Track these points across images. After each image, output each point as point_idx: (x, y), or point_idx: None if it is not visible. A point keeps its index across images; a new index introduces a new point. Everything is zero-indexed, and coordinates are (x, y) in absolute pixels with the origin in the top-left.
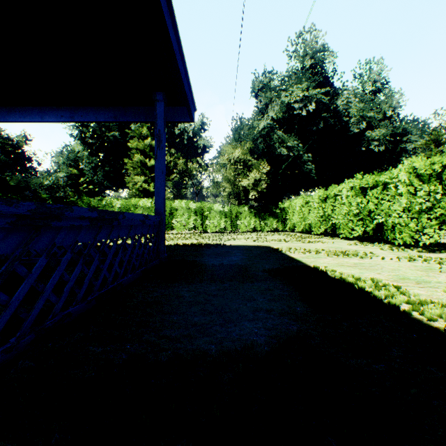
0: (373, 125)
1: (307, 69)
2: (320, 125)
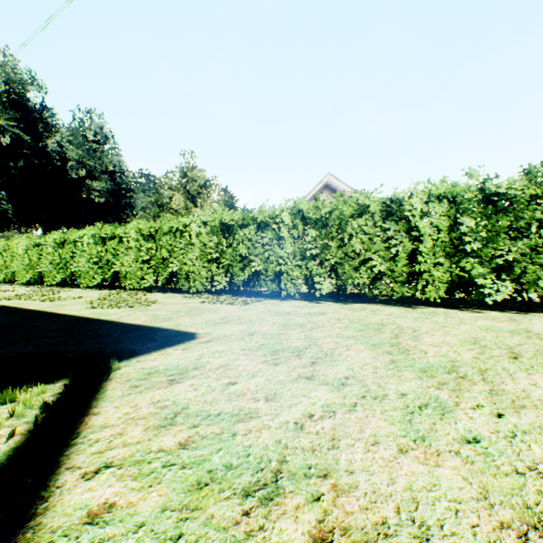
0: (96, 175)
1: (3, 91)
2: (21, 163)
